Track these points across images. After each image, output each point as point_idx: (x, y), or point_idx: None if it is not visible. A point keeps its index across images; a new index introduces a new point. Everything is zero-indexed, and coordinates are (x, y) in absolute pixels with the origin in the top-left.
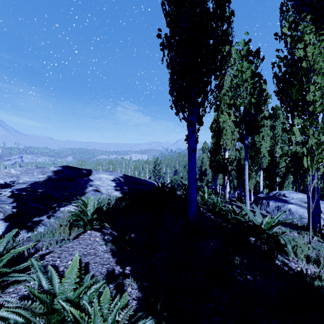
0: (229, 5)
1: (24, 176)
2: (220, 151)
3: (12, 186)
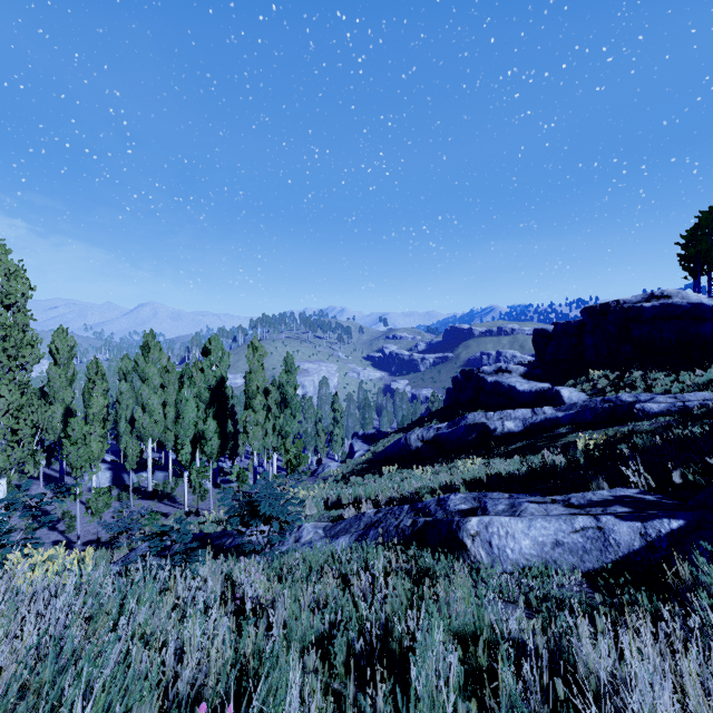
0: None
1: None
2: None
3: None
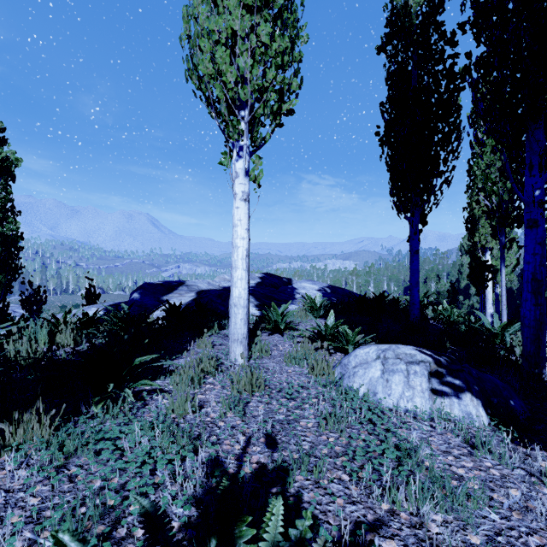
0: (457, 98)
1: None
2: (477, 251)
3: None
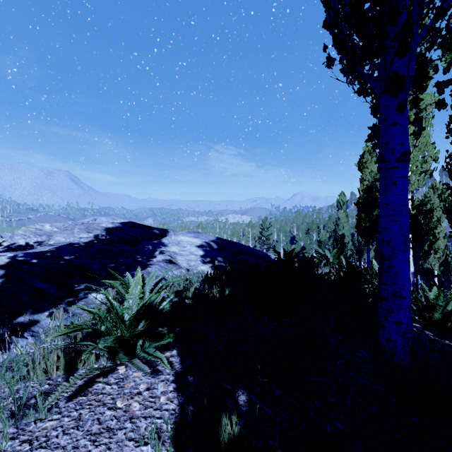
0: None
1: (58, 235)
2: None
3: (30, 249)
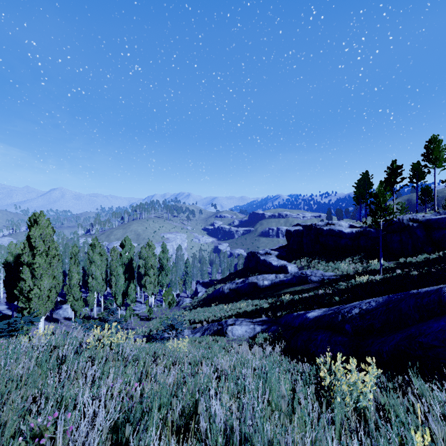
0: None
1: None
2: None
3: None
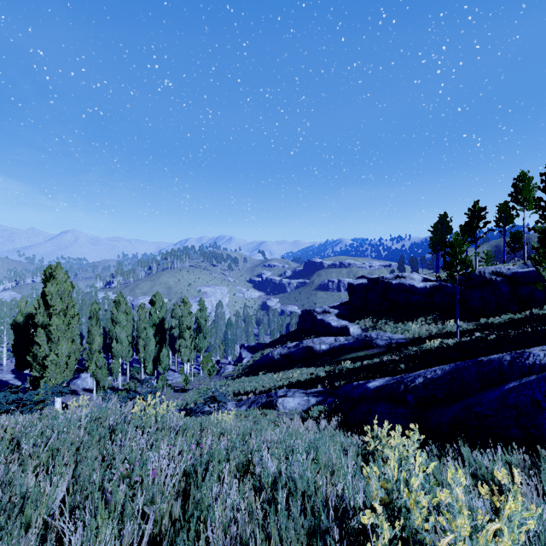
0: None
1: None
2: None
3: None
